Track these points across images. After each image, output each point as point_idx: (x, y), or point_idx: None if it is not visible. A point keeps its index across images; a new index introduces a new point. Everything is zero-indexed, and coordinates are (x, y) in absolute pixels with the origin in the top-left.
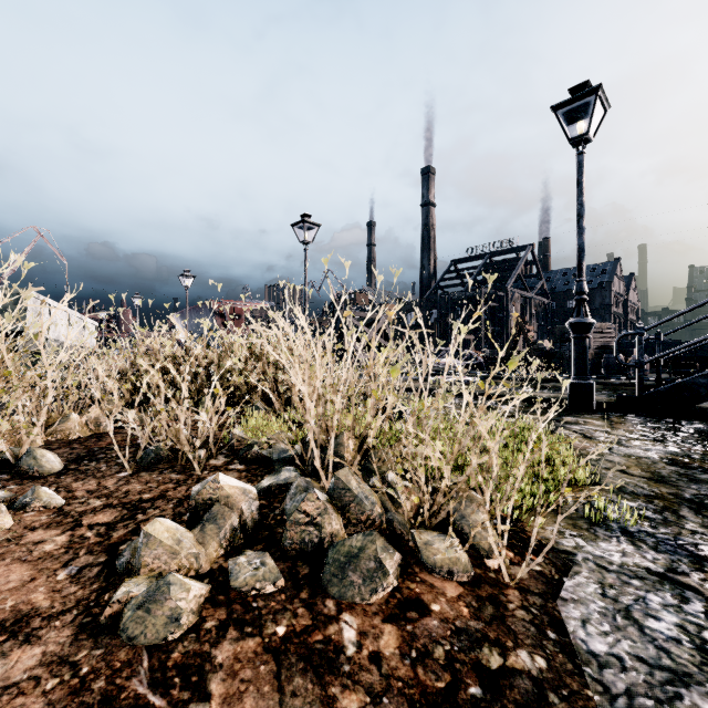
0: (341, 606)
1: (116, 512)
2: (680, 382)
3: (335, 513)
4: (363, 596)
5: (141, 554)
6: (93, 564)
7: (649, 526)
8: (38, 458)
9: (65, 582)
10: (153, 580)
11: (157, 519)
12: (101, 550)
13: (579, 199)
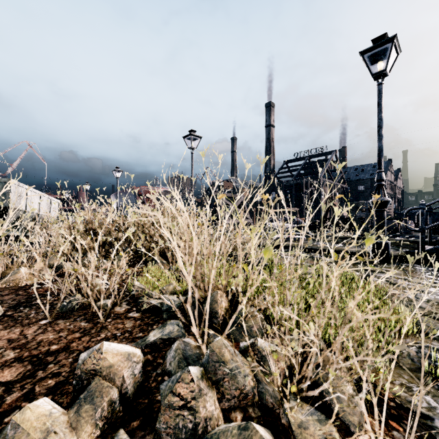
0: None
1: (21, 368)
2: None
3: (210, 392)
4: None
5: None
6: None
7: None
8: None
9: None
10: None
11: (29, 406)
12: None
13: (379, 115)
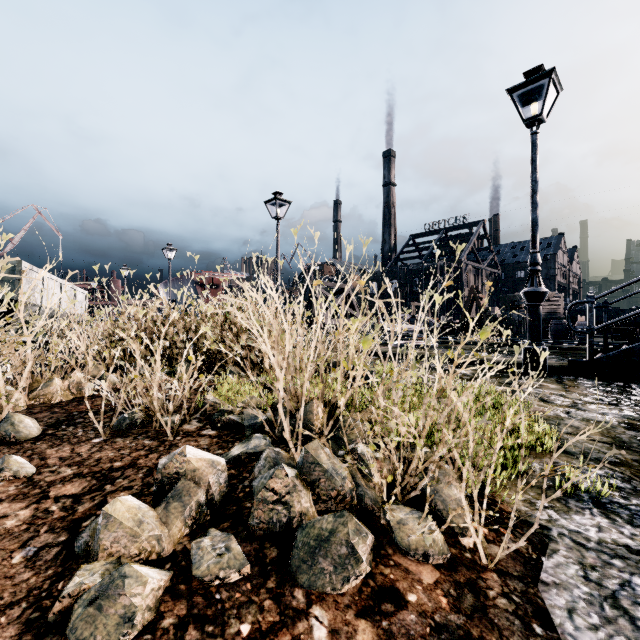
0: (310, 597)
1: (85, 482)
2: (630, 347)
3: (305, 490)
4: (334, 586)
5: (99, 537)
6: (52, 544)
7: (620, 496)
8: (15, 424)
9: (20, 566)
10: (110, 567)
11: (118, 498)
12: (63, 527)
13: (533, 176)
